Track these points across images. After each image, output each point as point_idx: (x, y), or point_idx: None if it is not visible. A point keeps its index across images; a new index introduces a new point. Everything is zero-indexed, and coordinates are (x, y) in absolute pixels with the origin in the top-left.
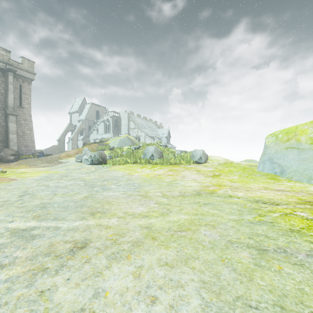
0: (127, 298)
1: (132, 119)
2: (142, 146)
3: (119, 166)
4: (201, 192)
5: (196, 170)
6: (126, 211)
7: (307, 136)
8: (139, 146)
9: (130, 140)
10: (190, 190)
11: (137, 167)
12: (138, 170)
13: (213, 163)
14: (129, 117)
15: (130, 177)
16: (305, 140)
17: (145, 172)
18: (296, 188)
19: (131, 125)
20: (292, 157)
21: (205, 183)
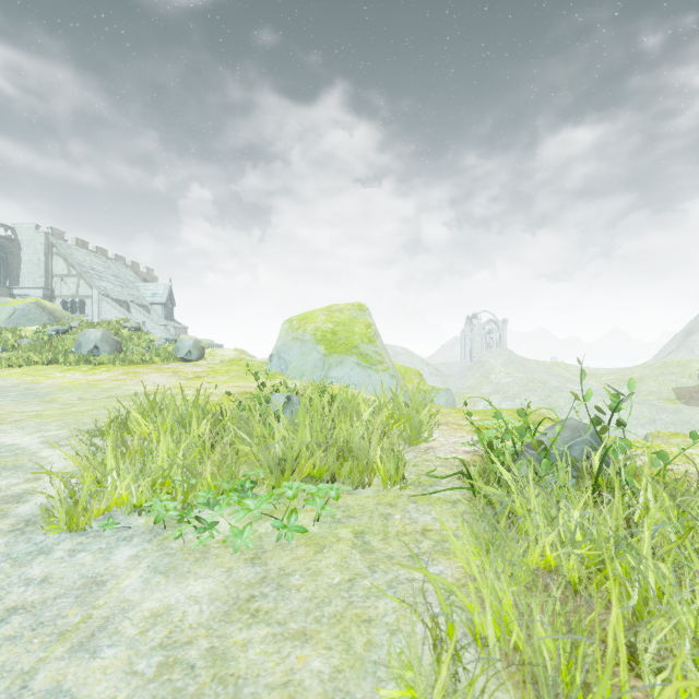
0: (5, 430)
1: (59, 251)
2: (78, 328)
3: (8, 370)
4: (142, 394)
5: (174, 371)
6: (14, 410)
7: (314, 325)
8: (70, 328)
9: (45, 311)
10: (128, 393)
11: (56, 370)
12: (55, 375)
13: (214, 360)
14: (51, 243)
15: (34, 386)
16: (311, 330)
17: (70, 378)
18: (271, 385)
19: (56, 266)
20: (296, 351)
21: (167, 386)
